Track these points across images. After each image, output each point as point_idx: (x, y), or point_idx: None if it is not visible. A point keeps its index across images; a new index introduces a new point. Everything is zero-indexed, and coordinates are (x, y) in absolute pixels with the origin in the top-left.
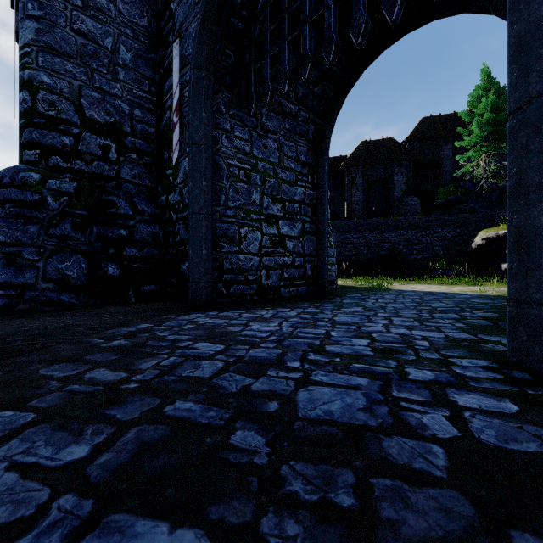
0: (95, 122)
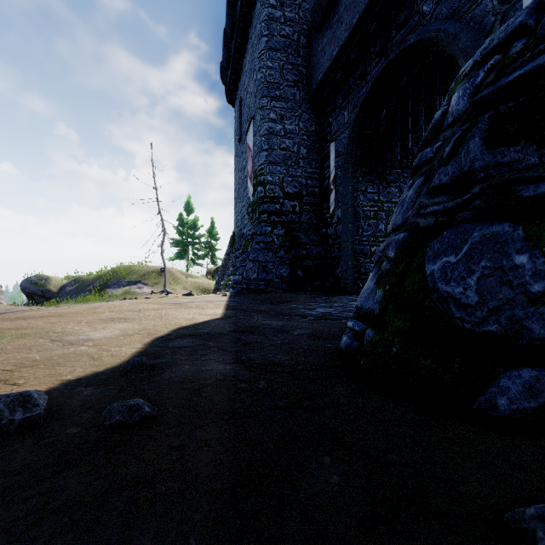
0: (289, 194)
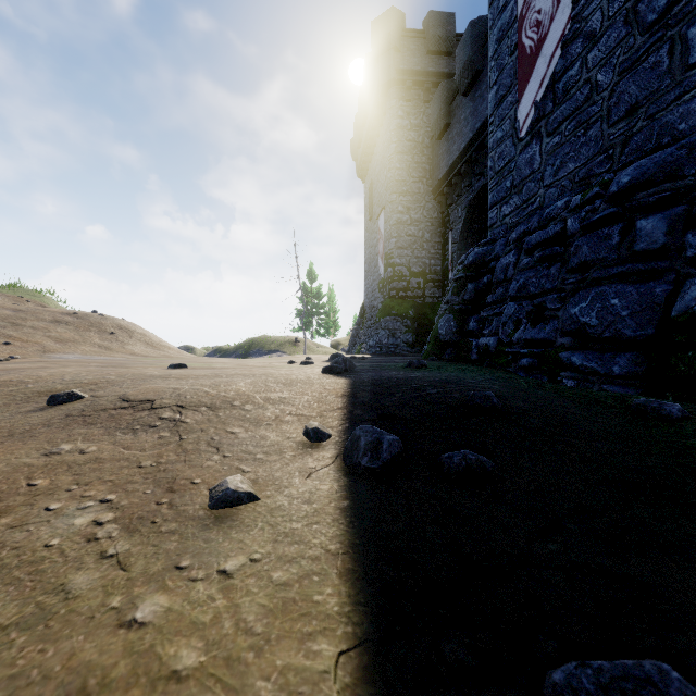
0: (415, 273)
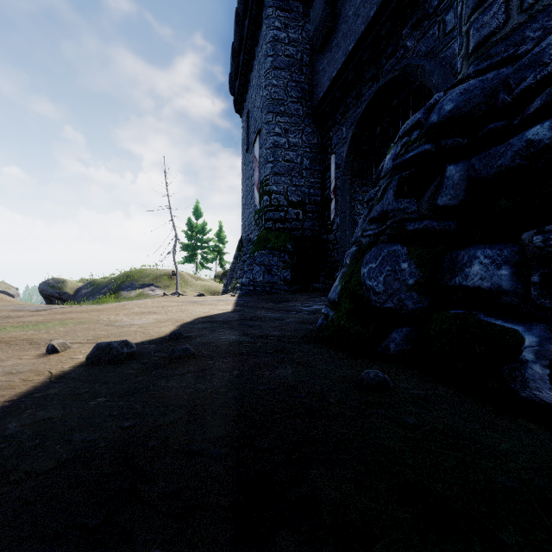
0: (293, 202)
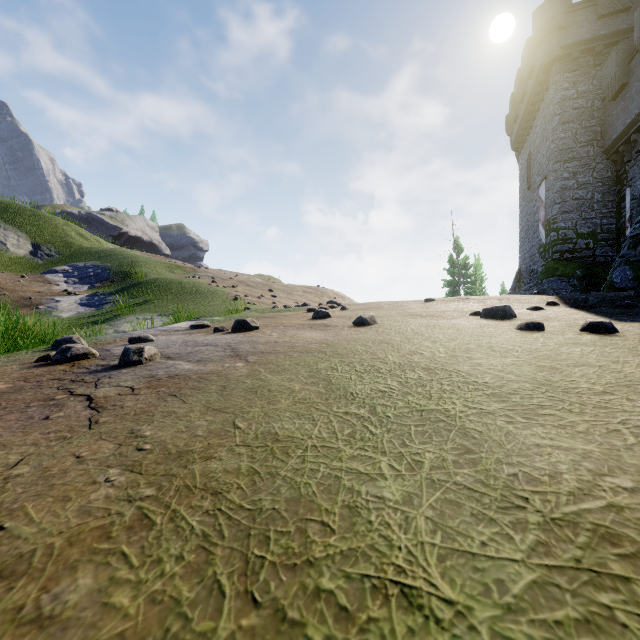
0: (582, 234)
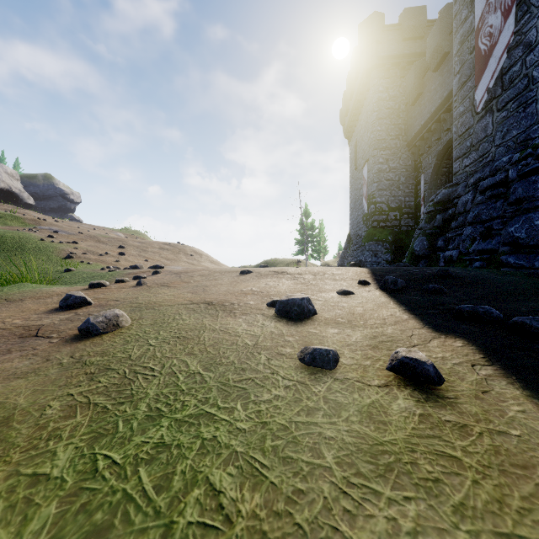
0: (392, 208)
